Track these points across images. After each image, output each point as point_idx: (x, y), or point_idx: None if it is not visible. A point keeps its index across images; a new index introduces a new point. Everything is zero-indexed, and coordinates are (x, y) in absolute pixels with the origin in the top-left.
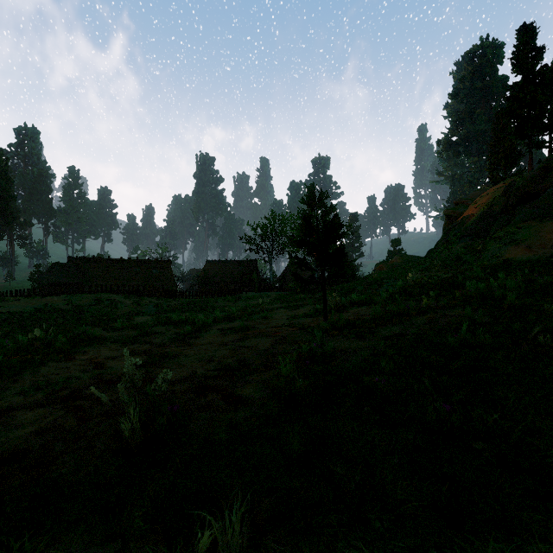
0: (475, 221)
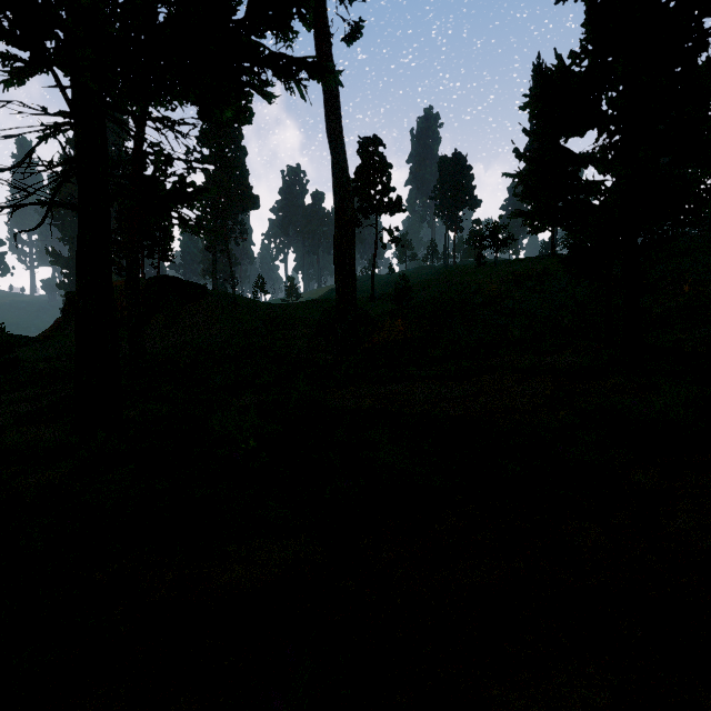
0: None
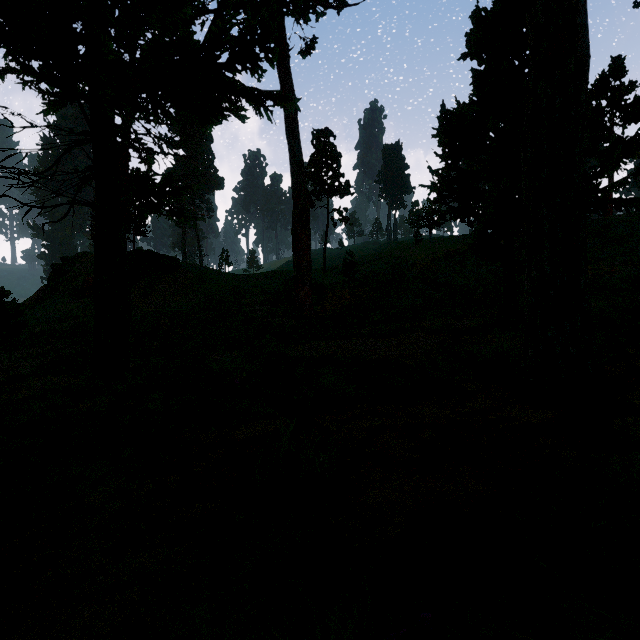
0: (82, 284)
